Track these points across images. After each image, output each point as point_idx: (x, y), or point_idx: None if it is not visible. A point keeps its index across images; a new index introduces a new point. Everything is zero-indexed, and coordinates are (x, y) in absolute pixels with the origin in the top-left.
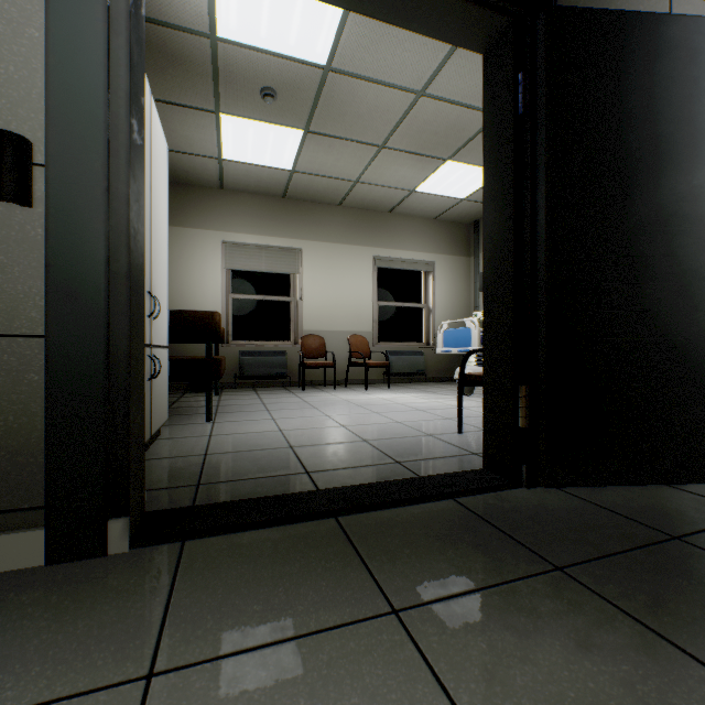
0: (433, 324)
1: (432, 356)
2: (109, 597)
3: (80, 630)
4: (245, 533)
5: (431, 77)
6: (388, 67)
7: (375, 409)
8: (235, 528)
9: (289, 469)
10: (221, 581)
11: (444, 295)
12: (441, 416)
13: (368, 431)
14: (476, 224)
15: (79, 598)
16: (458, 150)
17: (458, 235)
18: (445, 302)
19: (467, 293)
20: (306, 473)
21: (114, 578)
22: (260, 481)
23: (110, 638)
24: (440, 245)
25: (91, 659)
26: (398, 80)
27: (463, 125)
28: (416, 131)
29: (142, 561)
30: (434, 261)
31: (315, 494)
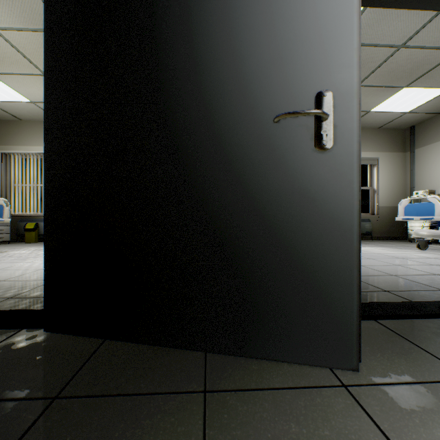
0: (377, 200)
1: (376, 222)
2: (381, 341)
3: (393, 354)
4: (405, 320)
5: (412, 34)
6: (382, 34)
7: (364, 256)
8: (398, 316)
9: (370, 288)
10: (436, 342)
11: (385, 180)
12: (425, 263)
13: (385, 269)
14: (412, 128)
15: (365, 339)
16: (416, 79)
17: (396, 137)
18: (386, 185)
19: (403, 178)
20: (386, 291)
21: (367, 333)
22: (364, 293)
23: (417, 360)
24: (382, 145)
25: (424, 367)
26: (386, 41)
27: (427, 61)
28: (387, 72)
29: (368, 327)
30: (378, 157)
31: (421, 303)
